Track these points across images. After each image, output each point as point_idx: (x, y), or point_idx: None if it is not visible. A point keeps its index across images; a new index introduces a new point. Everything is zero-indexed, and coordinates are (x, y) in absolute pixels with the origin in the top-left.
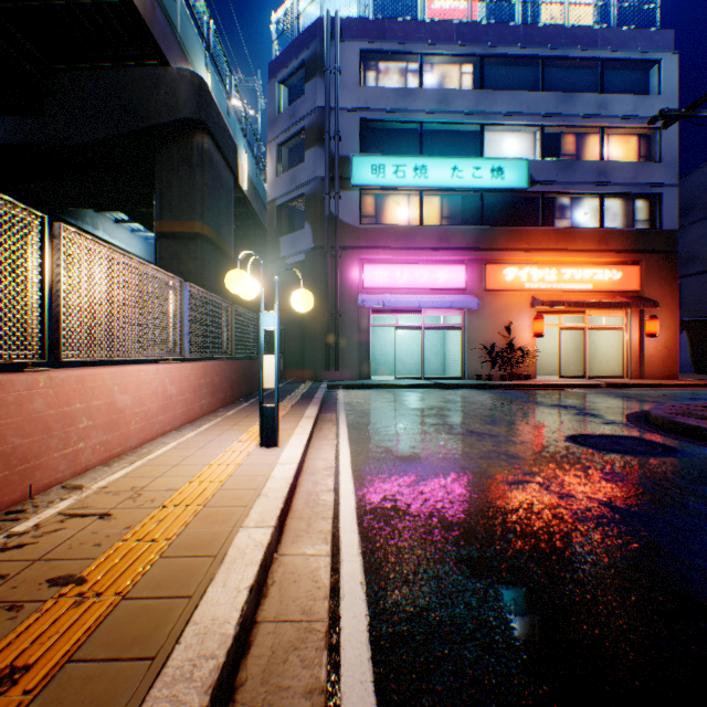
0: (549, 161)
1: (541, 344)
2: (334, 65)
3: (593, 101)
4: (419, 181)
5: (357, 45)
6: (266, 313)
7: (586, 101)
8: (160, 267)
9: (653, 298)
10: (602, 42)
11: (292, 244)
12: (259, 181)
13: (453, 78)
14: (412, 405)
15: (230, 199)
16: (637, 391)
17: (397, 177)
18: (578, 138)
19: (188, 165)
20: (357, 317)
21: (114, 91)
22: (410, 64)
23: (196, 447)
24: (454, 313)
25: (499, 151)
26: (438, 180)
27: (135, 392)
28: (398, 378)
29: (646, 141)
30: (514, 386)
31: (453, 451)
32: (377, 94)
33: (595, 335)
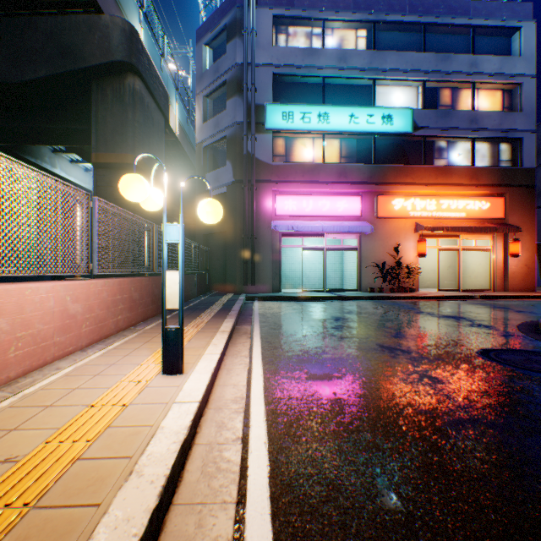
0: (430, 110)
1: (421, 262)
2: (250, 28)
3: (466, 60)
4: (322, 126)
5: (270, 11)
6: (169, 224)
7: (460, 60)
8: (96, 194)
9: (515, 225)
10: (474, 12)
11: (215, 179)
12: (189, 129)
13: (350, 41)
14: (319, 317)
15: (161, 137)
16: (508, 302)
17: (303, 122)
18: (453, 92)
19: (121, 103)
20: (270, 240)
21: (52, 35)
22: (314, 29)
23: (90, 375)
24: (351, 236)
25: (388, 102)
26: (337, 125)
27: (15, 314)
28: (304, 291)
29: (509, 95)
30: (402, 297)
31: (371, 372)
32: (287, 52)
33: (466, 255)
